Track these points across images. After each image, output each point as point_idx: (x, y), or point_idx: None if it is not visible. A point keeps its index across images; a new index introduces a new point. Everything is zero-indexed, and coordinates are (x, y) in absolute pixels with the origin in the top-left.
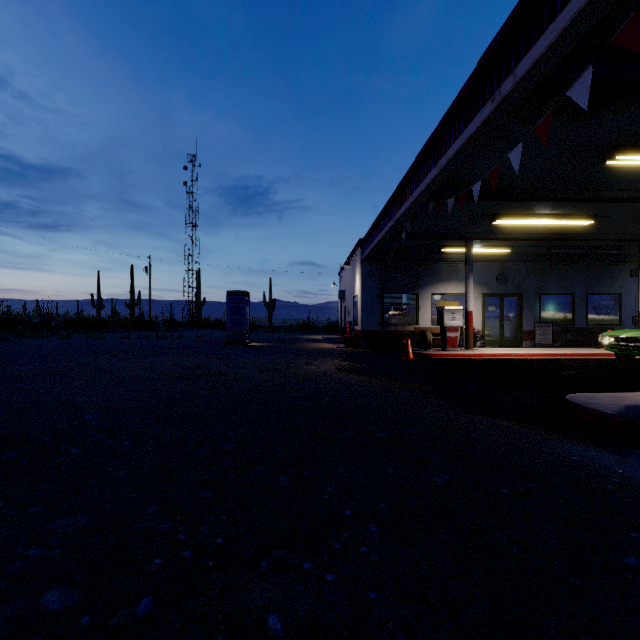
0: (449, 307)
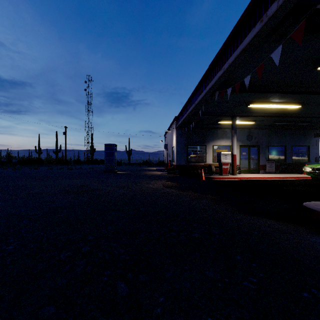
0: (224, 152)
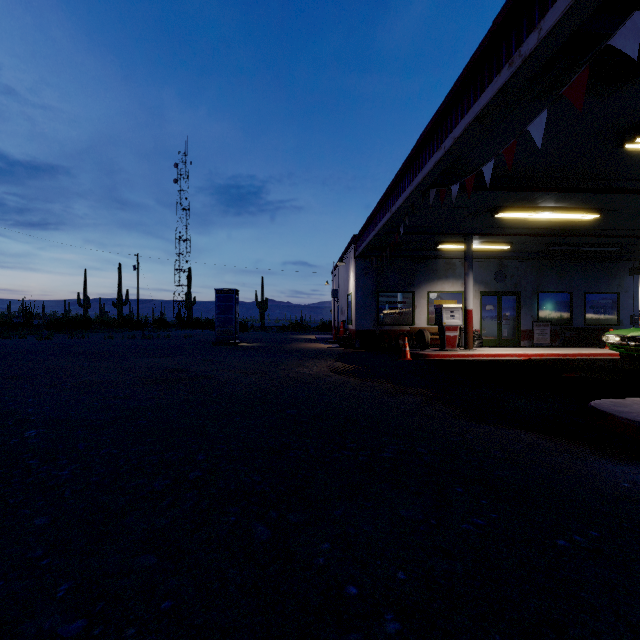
0: (448, 305)
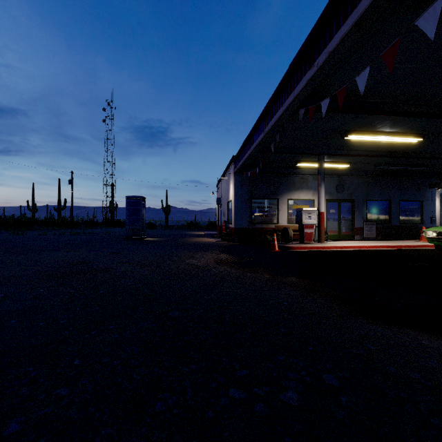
0: (306, 208)
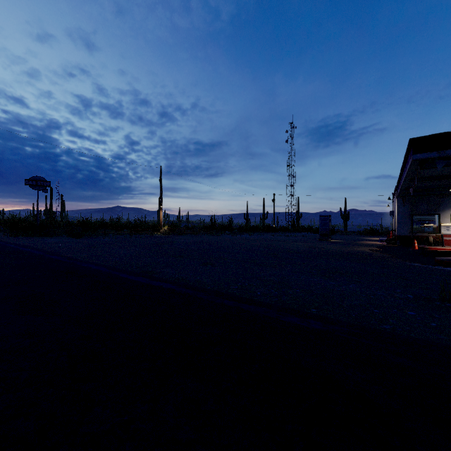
0: (444, 224)
